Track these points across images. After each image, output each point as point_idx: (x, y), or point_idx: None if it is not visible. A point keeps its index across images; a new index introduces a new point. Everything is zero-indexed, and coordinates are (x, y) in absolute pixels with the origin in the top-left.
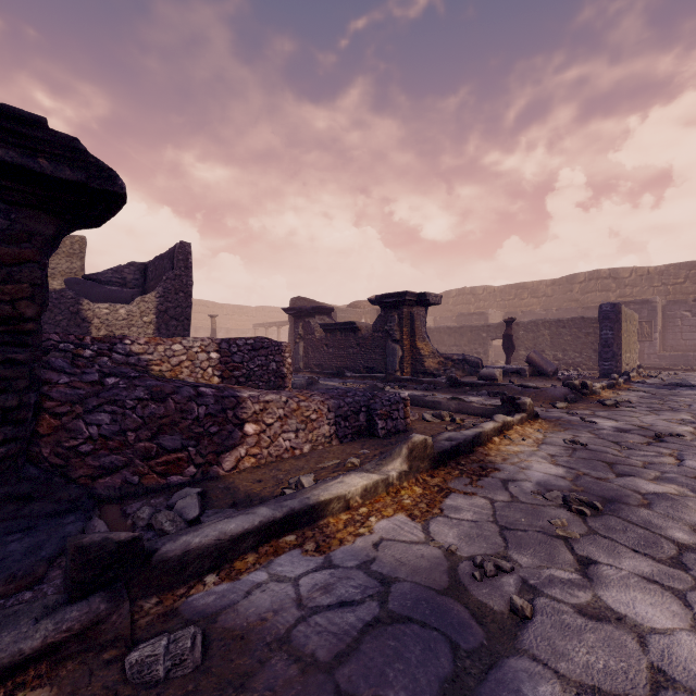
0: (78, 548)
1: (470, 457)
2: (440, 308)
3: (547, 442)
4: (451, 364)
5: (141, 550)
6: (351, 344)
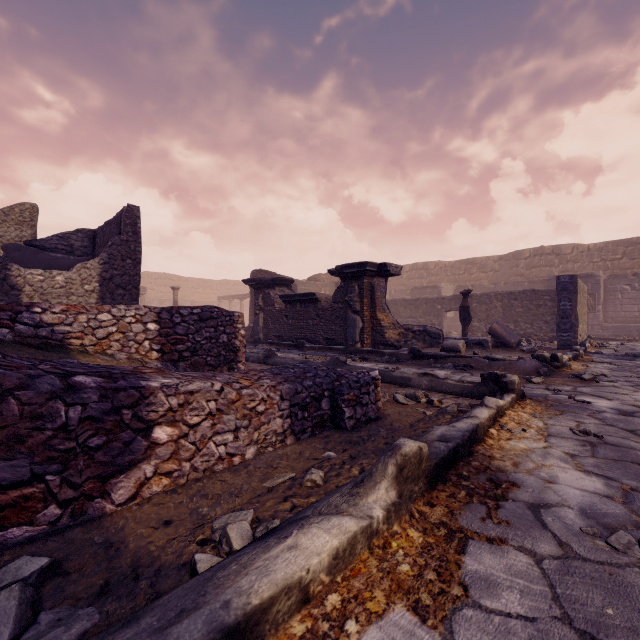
0: None
1: (471, 462)
2: (395, 282)
3: (553, 432)
4: (412, 336)
5: None
6: (311, 315)
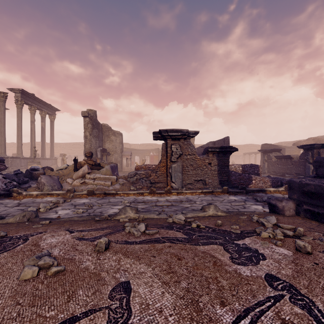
0: (240, 186)
1: None
2: None
3: None
4: None
5: (245, 188)
6: (289, 164)
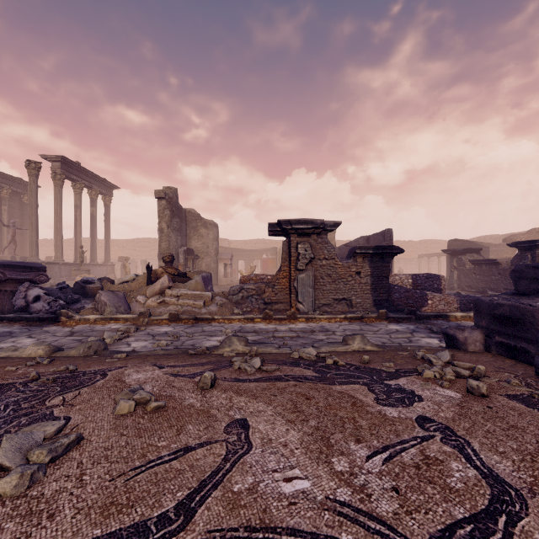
0: (407, 308)
1: None
2: None
3: None
4: None
5: (415, 311)
6: (493, 273)
